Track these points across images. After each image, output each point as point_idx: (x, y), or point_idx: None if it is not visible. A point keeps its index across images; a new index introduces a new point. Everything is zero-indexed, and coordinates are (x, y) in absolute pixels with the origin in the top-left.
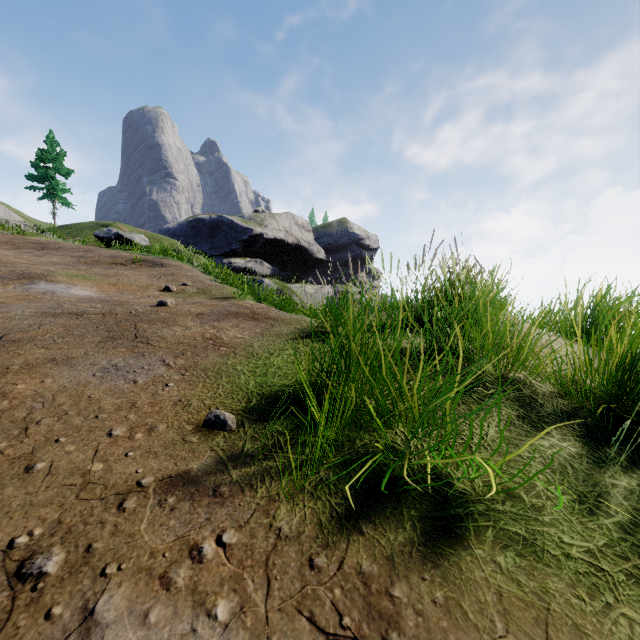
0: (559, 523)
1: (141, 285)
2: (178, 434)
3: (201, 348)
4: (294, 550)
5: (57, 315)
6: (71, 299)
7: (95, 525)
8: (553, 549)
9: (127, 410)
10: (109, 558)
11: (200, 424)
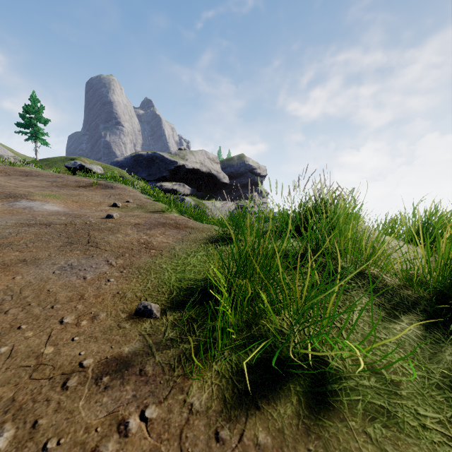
0: (414, 396)
1: (96, 202)
2: (115, 321)
3: (136, 251)
4: (203, 424)
5: (31, 225)
6: (43, 213)
7: (42, 402)
8: (411, 420)
9: (76, 301)
10: (51, 433)
11: (132, 312)
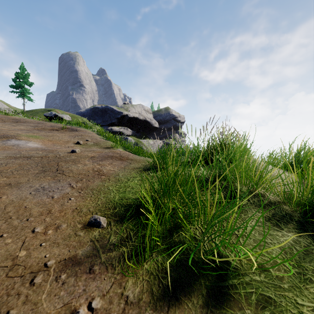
0: (293, 289)
1: (65, 141)
2: (73, 230)
3: (91, 176)
4: (135, 312)
5: (17, 158)
6: (26, 149)
7: (14, 296)
8: (292, 308)
9: (45, 215)
10: None
11: (86, 223)
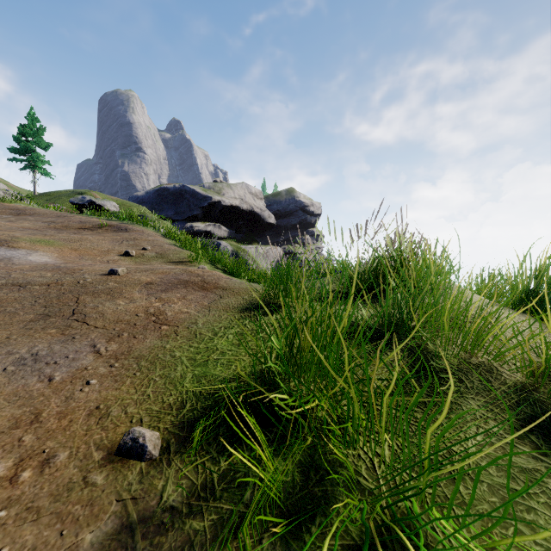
0: None
1: (102, 250)
2: (80, 469)
3: (140, 327)
4: None
5: None
6: (24, 267)
7: None
8: None
9: (25, 427)
10: None
11: (113, 449)
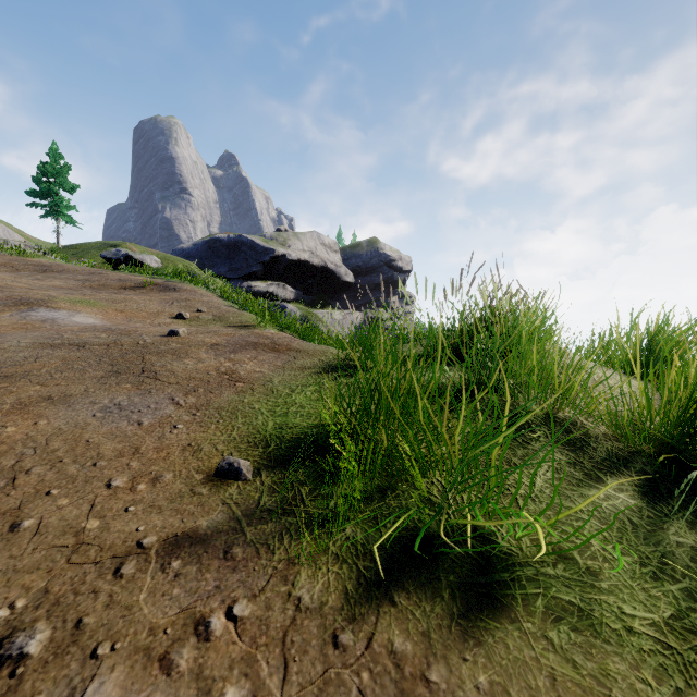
0: (619, 590)
1: (151, 312)
2: (186, 485)
3: (215, 384)
4: (316, 624)
5: (56, 346)
6: (73, 328)
7: (87, 595)
8: (613, 622)
9: (129, 456)
10: (102, 636)
11: (211, 473)
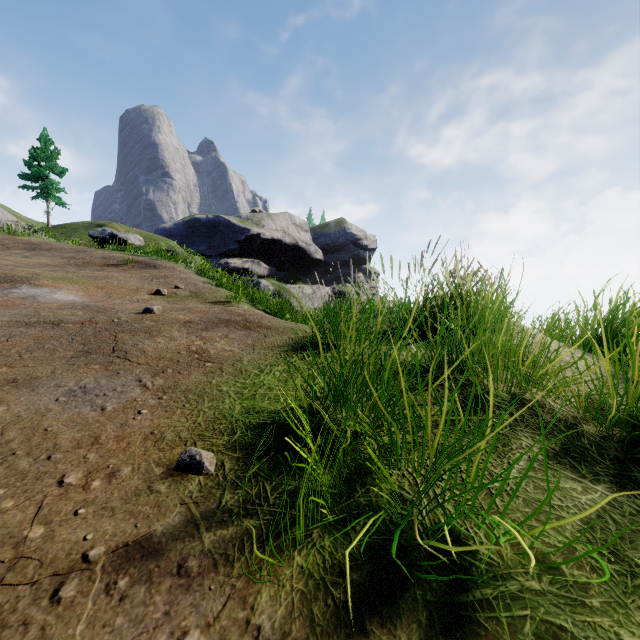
0: (612, 609)
1: (131, 288)
2: (144, 480)
3: (184, 364)
4: None
5: (31, 324)
6: (52, 305)
7: (16, 628)
8: None
9: (87, 447)
10: None
11: (172, 466)
